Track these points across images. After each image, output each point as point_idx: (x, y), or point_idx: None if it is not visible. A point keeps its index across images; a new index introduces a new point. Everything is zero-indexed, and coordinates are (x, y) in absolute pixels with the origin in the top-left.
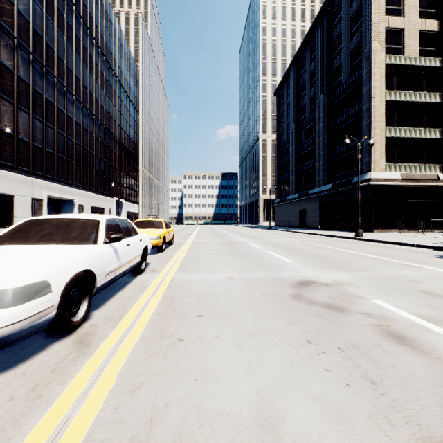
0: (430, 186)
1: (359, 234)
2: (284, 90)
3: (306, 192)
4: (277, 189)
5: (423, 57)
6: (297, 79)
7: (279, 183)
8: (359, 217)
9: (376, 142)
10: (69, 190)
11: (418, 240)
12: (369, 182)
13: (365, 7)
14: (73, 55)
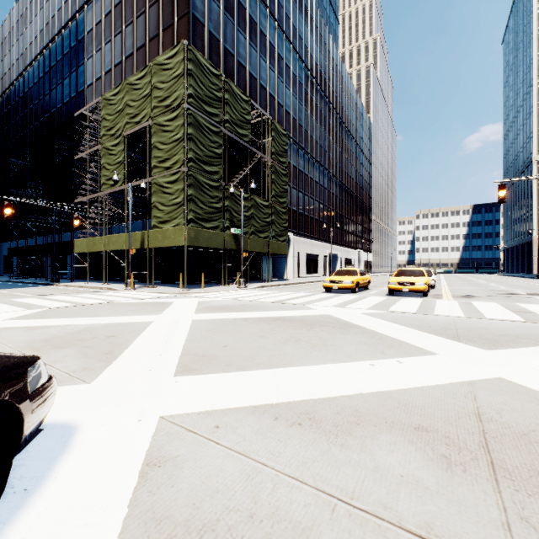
0: None
1: None
2: None
3: None
4: None
5: None
6: None
7: None
8: None
9: None
10: (336, 247)
11: None
12: None
13: None
14: (337, 150)
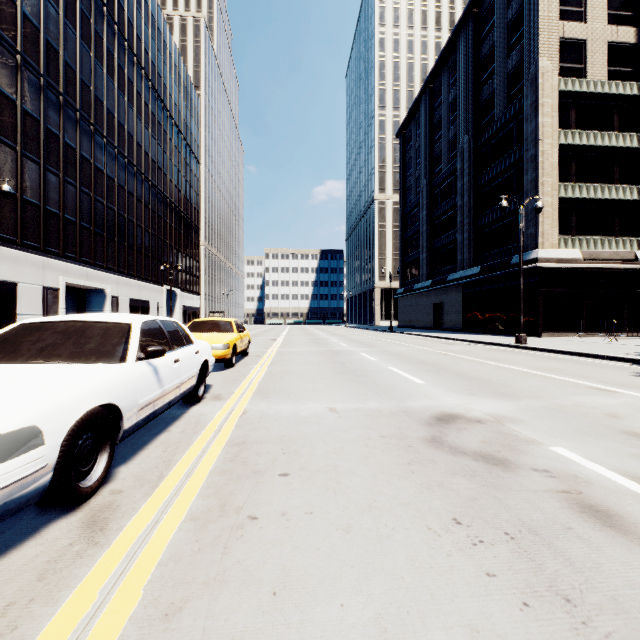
0: (625, 269)
1: (522, 341)
2: (410, 130)
3: (443, 277)
4: (401, 273)
5: (615, 81)
6: (429, 114)
7: (403, 264)
8: (521, 315)
9: (546, 205)
10: (98, 274)
11: (608, 349)
12: (536, 263)
13: (529, 9)
14: (103, 78)
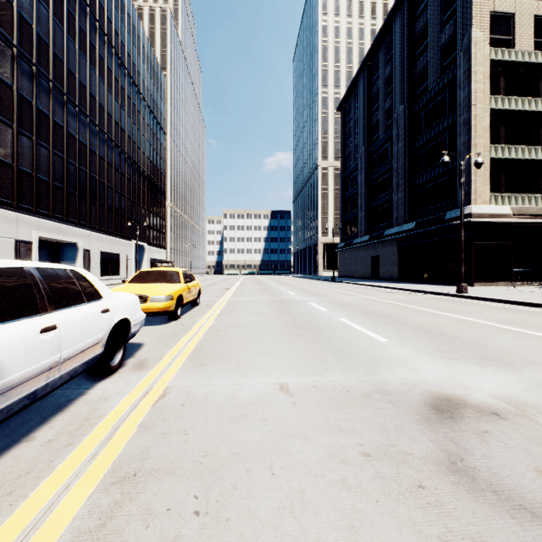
0: None
1: (463, 290)
2: (350, 103)
3: (380, 233)
4: (342, 230)
5: (540, 51)
6: (367, 88)
7: (344, 222)
8: (463, 266)
9: None
10: (70, 229)
11: None
12: (470, 218)
13: None
14: (75, 53)
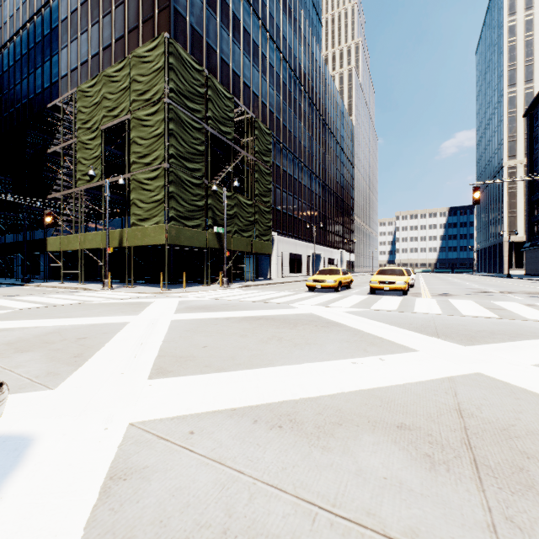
0: None
1: None
2: (537, 111)
3: None
4: (528, 230)
5: None
6: None
7: (530, 223)
8: None
9: None
10: (319, 247)
11: None
12: None
13: None
14: (320, 151)
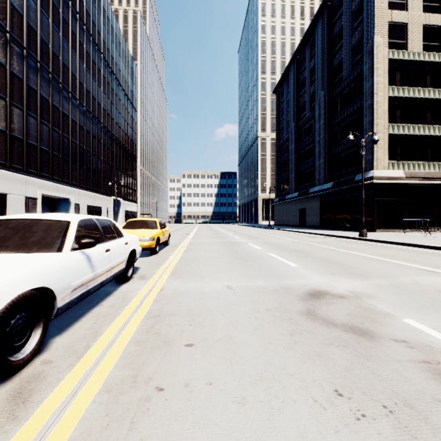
0: (435, 184)
1: (363, 235)
2: (283, 88)
3: (306, 190)
4: (277, 188)
5: (427, 52)
6: (297, 77)
7: (278, 181)
8: (363, 216)
9: (379, 139)
10: (65, 188)
11: (426, 241)
12: (372, 180)
13: (367, 1)
14: (69, 51)
